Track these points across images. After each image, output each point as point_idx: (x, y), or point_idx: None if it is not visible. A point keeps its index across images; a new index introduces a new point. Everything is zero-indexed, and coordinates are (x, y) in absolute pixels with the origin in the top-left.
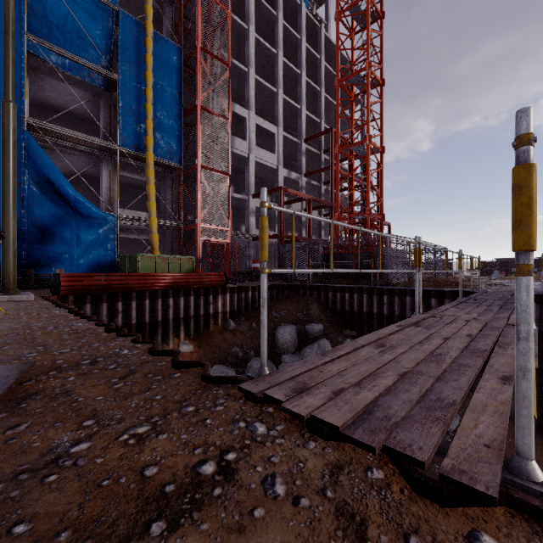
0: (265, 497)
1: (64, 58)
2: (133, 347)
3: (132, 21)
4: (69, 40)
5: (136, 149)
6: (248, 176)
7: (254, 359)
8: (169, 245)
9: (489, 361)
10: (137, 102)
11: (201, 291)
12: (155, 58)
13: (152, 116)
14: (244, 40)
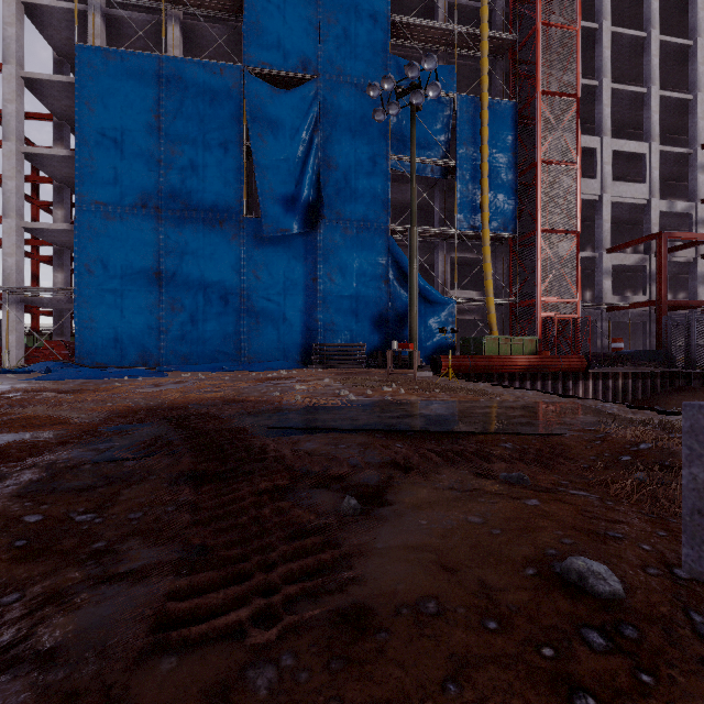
0: None
1: None
2: (609, 404)
3: (468, 100)
4: (417, 145)
5: (471, 229)
6: (599, 226)
7: None
8: (499, 324)
9: None
10: (472, 180)
11: (559, 375)
12: (489, 127)
13: (487, 190)
14: (592, 43)
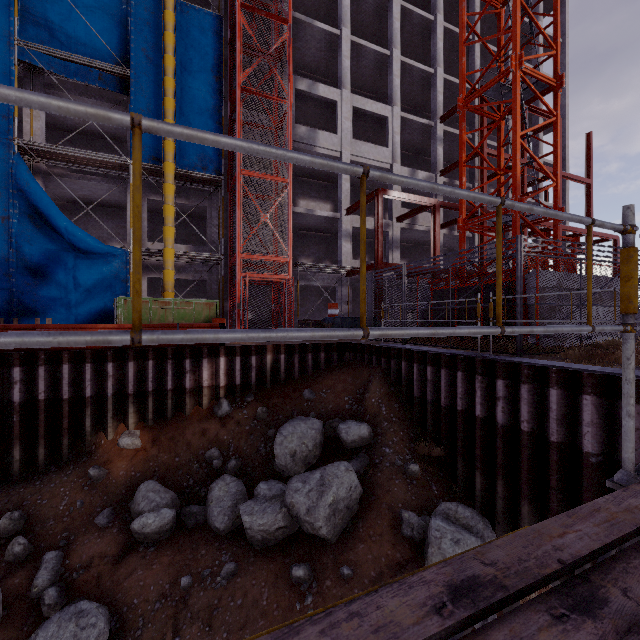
0: None
1: (67, 63)
2: None
3: None
4: (74, 39)
5: (154, 162)
6: (340, 185)
7: (223, 478)
8: (216, 286)
9: None
10: (155, 99)
11: (168, 352)
12: (182, 37)
13: (173, 114)
14: None
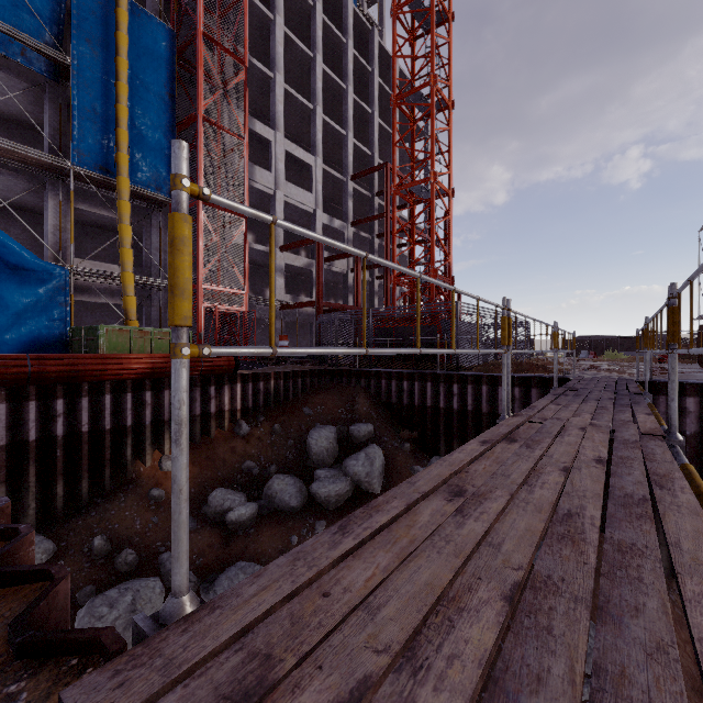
0: None
1: None
2: None
3: None
4: None
5: (101, 171)
6: None
7: (276, 477)
8: (156, 314)
9: (665, 528)
10: (102, 101)
11: (197, 380)
12: (133, 40)
13: (127, 124)
14: (269, 34)
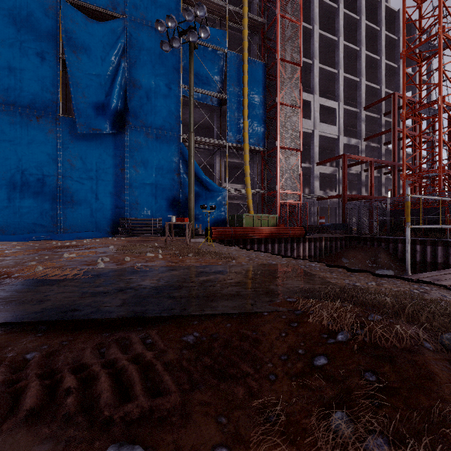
0: (445, 297)
1: (198, 94)
2: (314, 263)
3: (235, 56)
4: (201, 81)
5: (237, 142)
6: (312, 148)
7: None
8: (255, 207)
9: None
10: (237, 110)
11: (288, 240)
12: (248, 76)
13: (247, 118)
14: (309, 38)
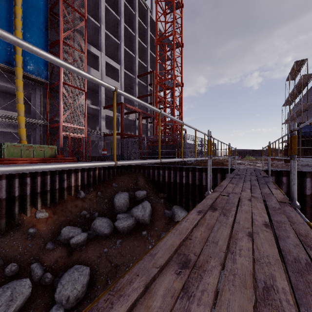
0: None
1: None
2: None
3: None
4: None
5: (6, 64)
6: (100, 94)
7: (97, 218)
8: (38, 137)
9: None
10: (7, 28)
11: (56, 171)
12: None
13: None
14: (98, 6)
